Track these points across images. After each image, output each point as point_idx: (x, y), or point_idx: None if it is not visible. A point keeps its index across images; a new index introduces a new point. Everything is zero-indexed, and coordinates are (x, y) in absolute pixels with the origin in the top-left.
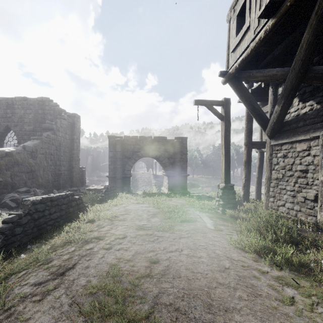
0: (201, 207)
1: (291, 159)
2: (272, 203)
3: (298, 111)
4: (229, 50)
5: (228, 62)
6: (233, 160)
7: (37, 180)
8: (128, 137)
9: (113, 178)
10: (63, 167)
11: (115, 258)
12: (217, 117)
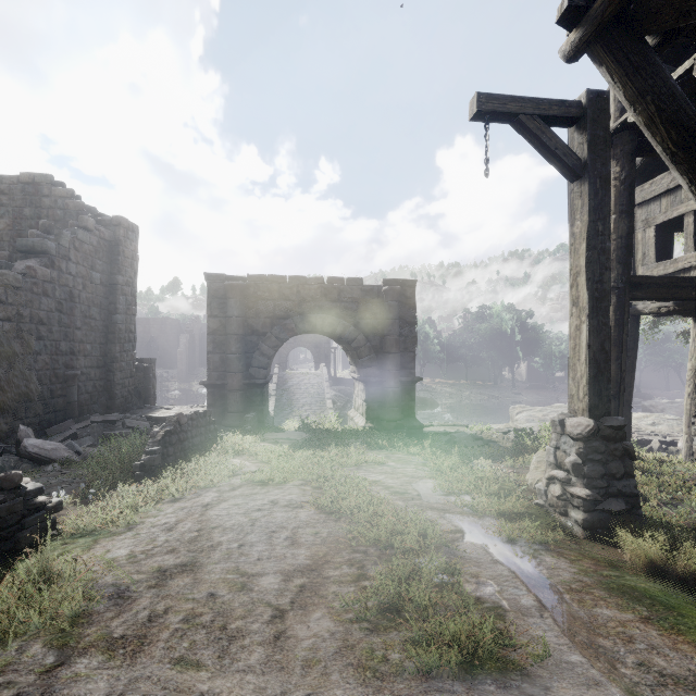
0: (500, 508)
1: None
2: None
3: None
4: None
5: None
6: (512, 343)
7: None
8: (260, 279)
9: (220, 388)
10: (84, 359)
11: None
12: (558, 167)
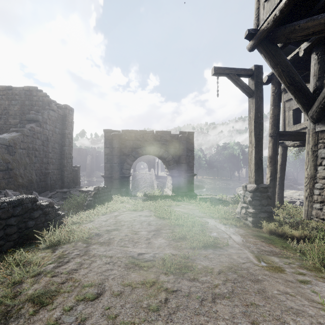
0: (222, 216)
1: None
2: (319, 210)
3: None
4: (260, 1)
5: (258, 18)
6: (238, 160)
7: (15, 180)
8: (126, 131)
9: (110, 178)
10: (52, 166)
11: None
12: (244, 92)
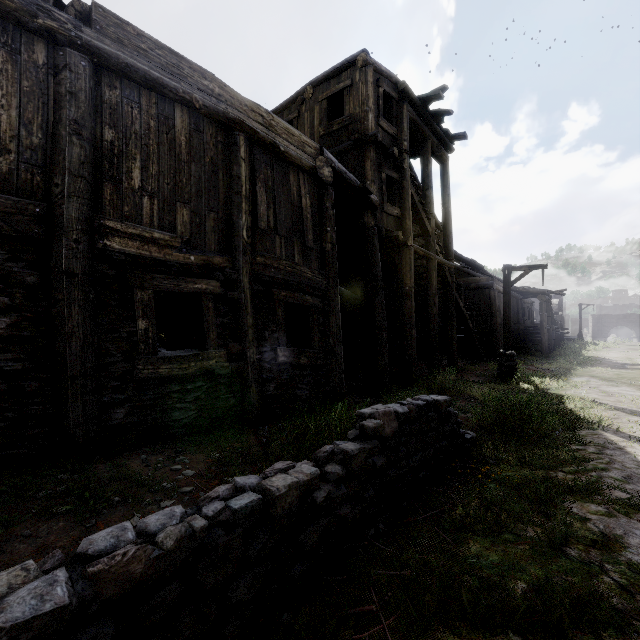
0: None
1: None
2: None
3: None
4: None
5: None
6: None
7: None
8: (605, 315)
9: (595, 338)
10: None
11: None
12: None
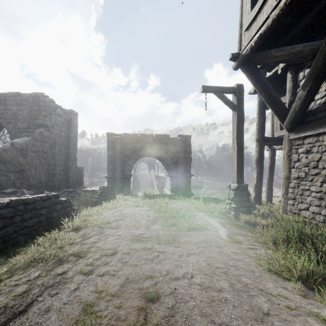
0: (209, 210)
1: (317, 155)
2: (292, 206)
3: (325, 97)
4: (242, 29)
5: (240, 43)
6: None
7: (27, 181)
8: (128, 135)
9: (112, 178)
10: (59, 167)
11: (94, 290)
12: (228, 106)
